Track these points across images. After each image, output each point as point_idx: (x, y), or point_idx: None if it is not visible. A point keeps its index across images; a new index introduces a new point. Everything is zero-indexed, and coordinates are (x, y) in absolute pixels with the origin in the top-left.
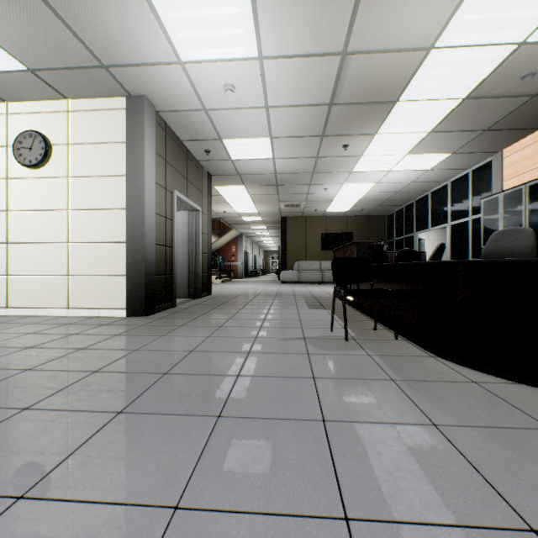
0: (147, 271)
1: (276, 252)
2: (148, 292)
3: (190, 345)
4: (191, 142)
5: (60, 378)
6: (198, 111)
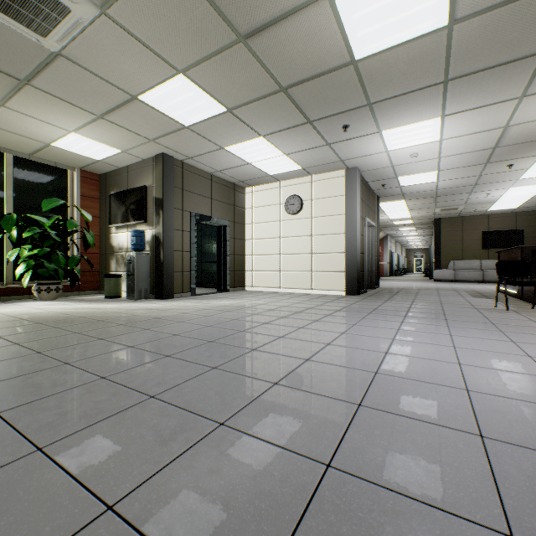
0: (357, 269)
1: (420, 250)
2: (357, 281)
3: (405, 306)
4: (373, 182)
5: (364, 309)
6: (387, 167)
